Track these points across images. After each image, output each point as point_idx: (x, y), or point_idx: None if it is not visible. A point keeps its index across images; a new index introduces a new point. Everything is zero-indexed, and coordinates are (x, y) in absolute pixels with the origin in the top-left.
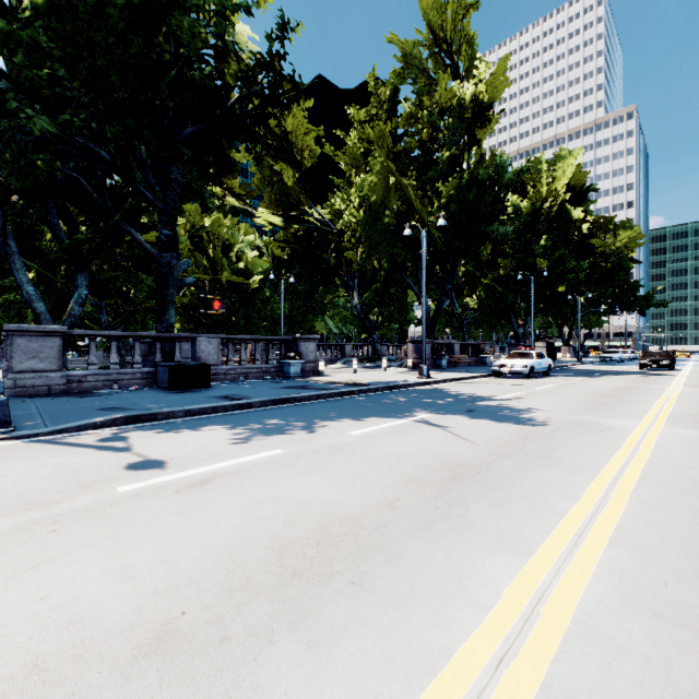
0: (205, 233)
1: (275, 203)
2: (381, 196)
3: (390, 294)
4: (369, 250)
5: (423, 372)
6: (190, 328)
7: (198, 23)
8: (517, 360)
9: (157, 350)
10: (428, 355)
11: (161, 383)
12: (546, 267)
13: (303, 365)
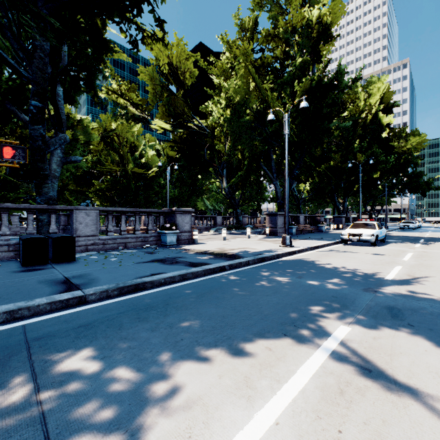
0: (117, 137)
1: (166, 114)
2: (245, 97)
3: (250, 178)
4: (235, 142)
5: (286, 242)
6: (106, 205)
7: None
8: (363, 230)
9: (29, 221)
10: (281, 225)
11: (20, 257)
12: (363, 160)
13: (179, 234)
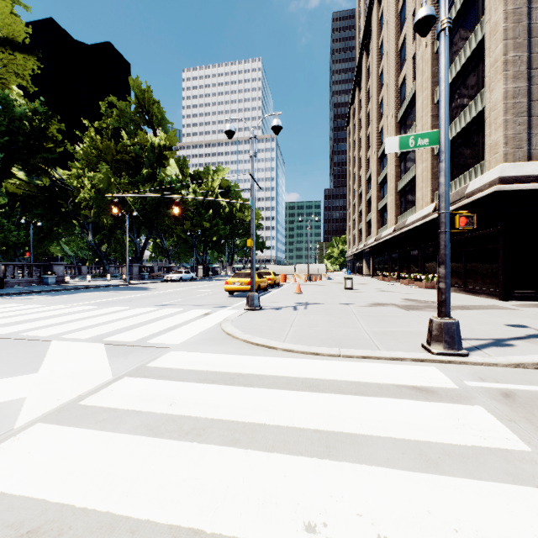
0: None
1: None
2: (107, 186)
3: (115, 237)
4: (99, 213)
5: (126, 280)
6: None
7: (3, 121)
8: (175, 275)
9: None
10: (137, 273)
11: None
12: (209, 226)
13: (56, 278)
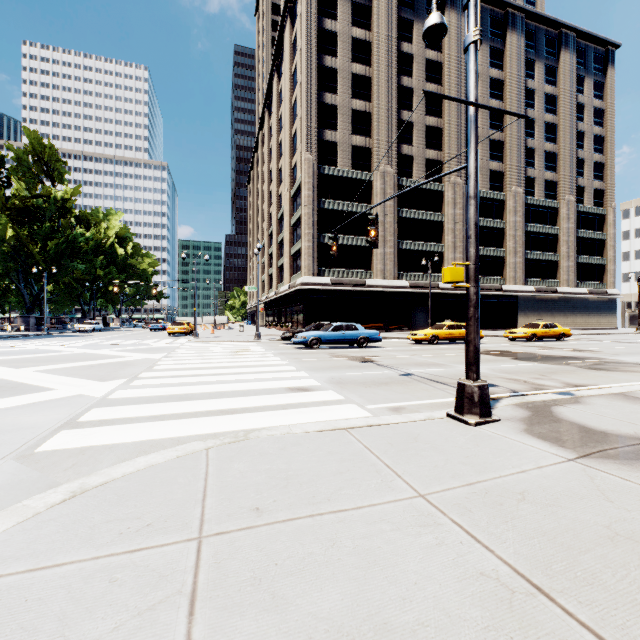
0: None
1: None
2: (5, 237)
3: None
4: None
5: (45, 330)
6: None
7: None
8: (88, 325)
9: None
10: (33, 324)
11: None
12: (103, 275)
13: None
